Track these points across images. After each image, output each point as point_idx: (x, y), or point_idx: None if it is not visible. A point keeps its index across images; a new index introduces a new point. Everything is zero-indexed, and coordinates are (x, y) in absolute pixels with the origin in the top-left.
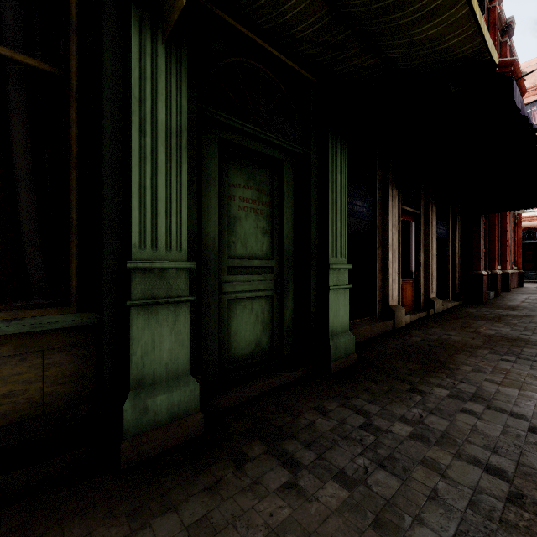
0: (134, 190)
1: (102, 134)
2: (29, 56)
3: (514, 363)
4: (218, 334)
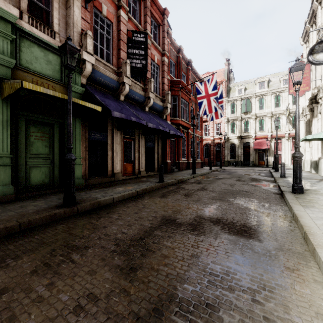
0: None
1: None
2: None
3: (131, 185)
4: (25, 177)
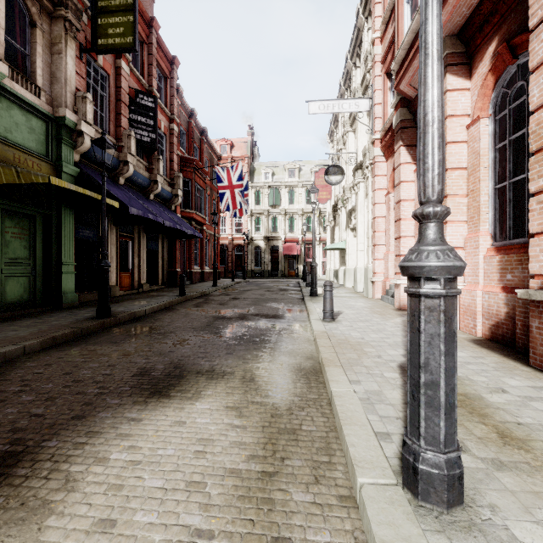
0: None
1: None
2: None
3: (146, 300)
4: (0, 291)
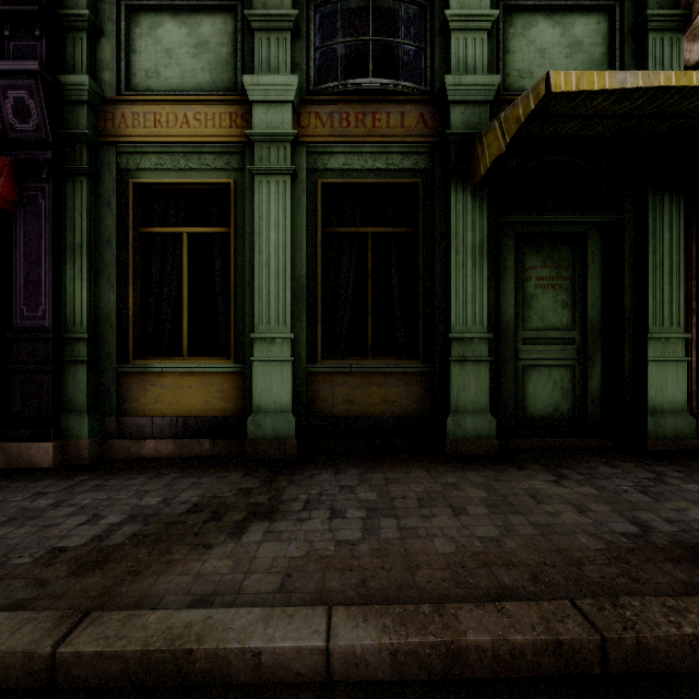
0: (452, 290)
1: (435, 259)
2: (401, 228)
3: None
4: (514, 393)
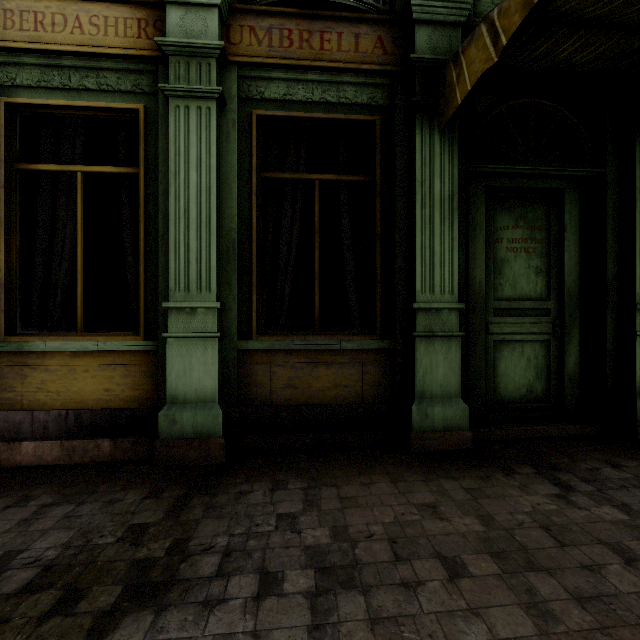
0: (417, 251)
1: (395, 214)
2: (354, 175)
3: None
4: (484, 372)
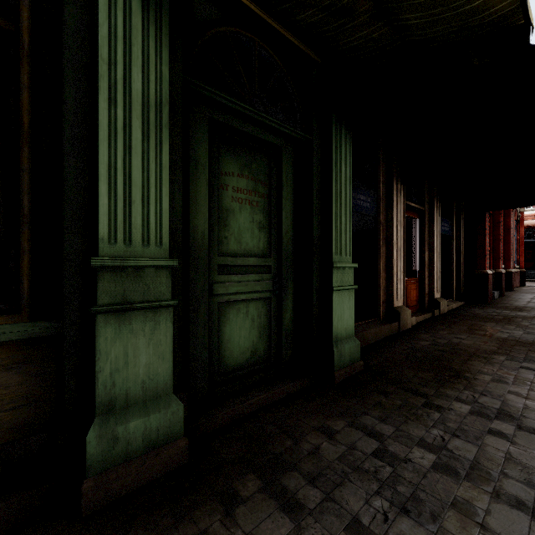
0: (102, 172)
1: (63, 104)
2: None
3: None
4: (208, 342)
